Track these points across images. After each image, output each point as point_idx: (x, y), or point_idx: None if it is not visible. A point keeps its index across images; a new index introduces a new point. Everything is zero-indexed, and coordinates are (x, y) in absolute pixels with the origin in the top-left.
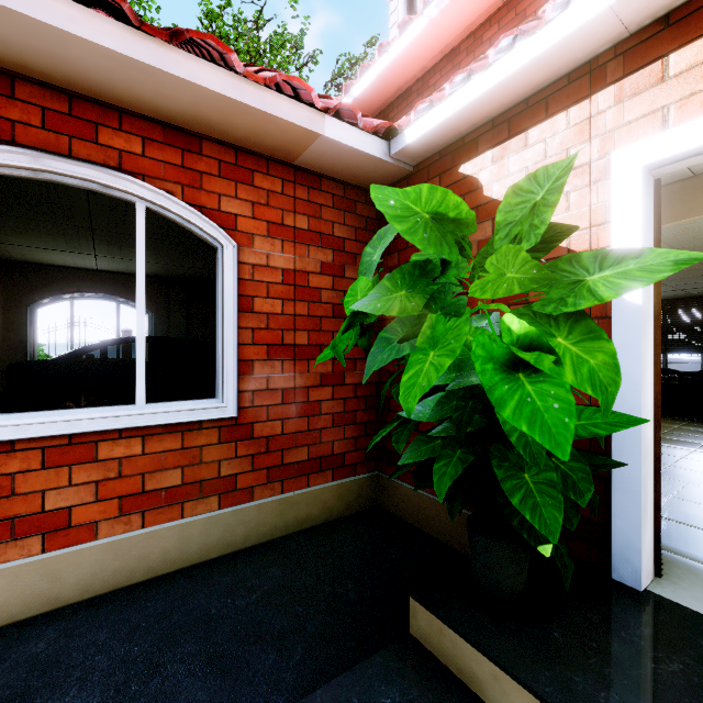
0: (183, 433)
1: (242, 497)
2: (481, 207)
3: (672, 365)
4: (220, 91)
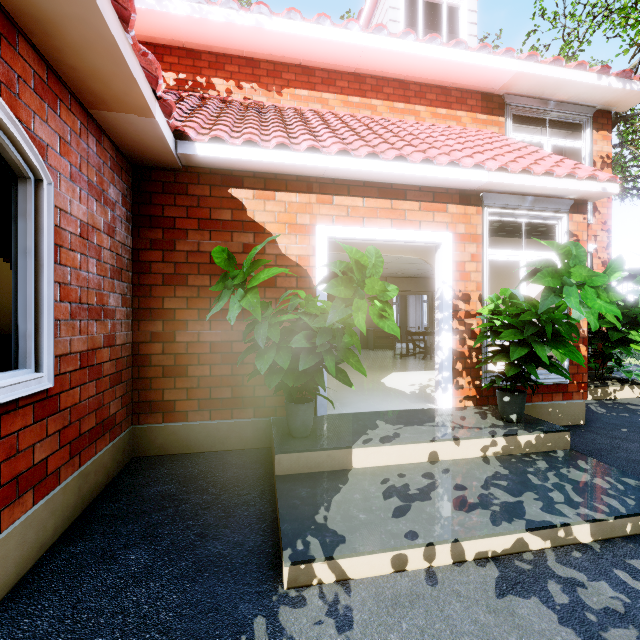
0: (1, 417)
1: (51, 483)
2: (246, 222)
3: None
4: (116, 39)
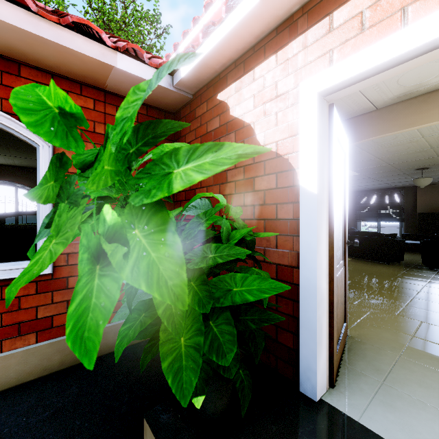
0: (2, 287)
1: (58, 332)
2: (229, 123)
3: (385, 228)
4: (16, 24)
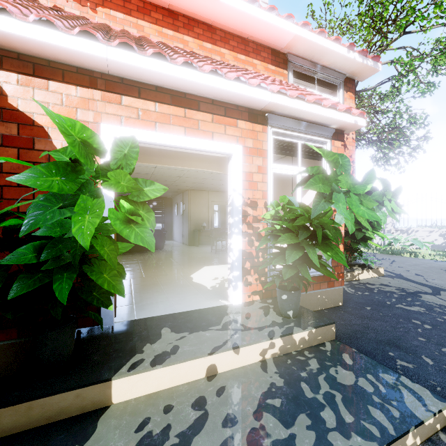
0: None
1: None
2: (6, 110)
3: None
4: None
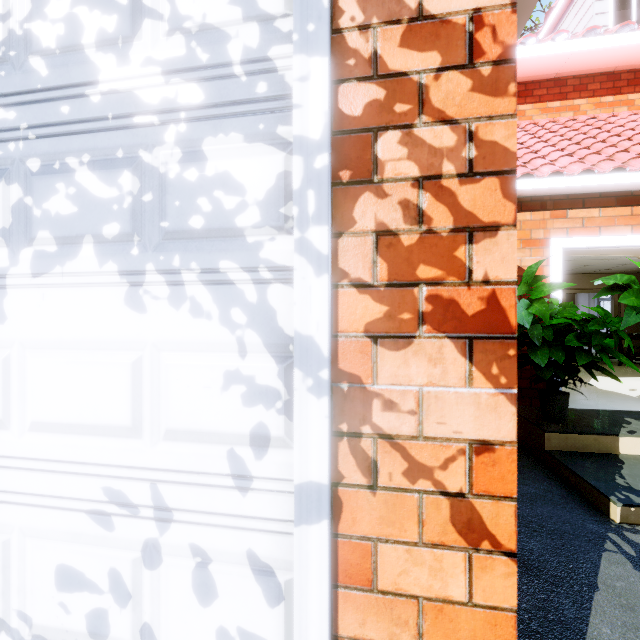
0: None
1: None
2: None
3: None
4: None
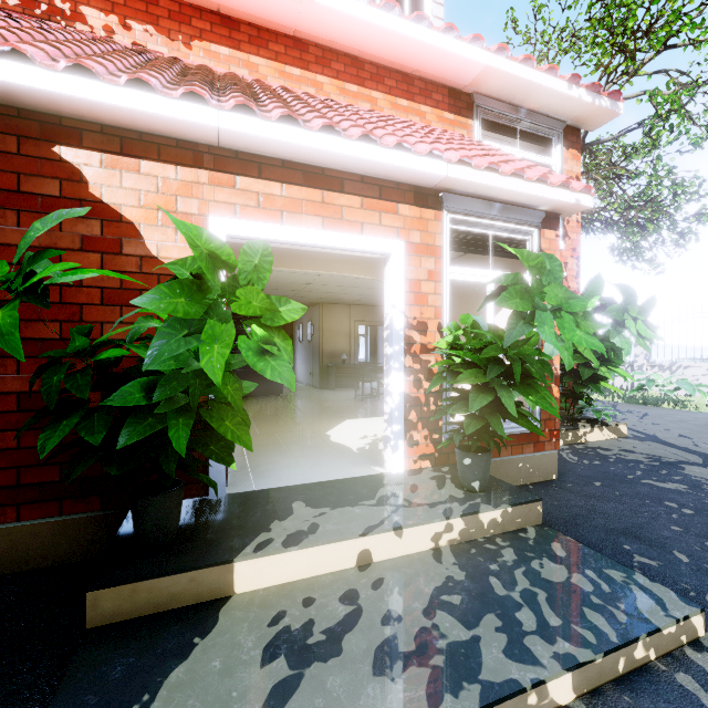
0: None
1: None
2: (87, 202)
3: None
4: None
